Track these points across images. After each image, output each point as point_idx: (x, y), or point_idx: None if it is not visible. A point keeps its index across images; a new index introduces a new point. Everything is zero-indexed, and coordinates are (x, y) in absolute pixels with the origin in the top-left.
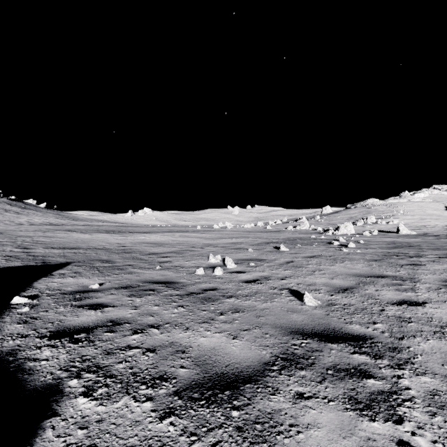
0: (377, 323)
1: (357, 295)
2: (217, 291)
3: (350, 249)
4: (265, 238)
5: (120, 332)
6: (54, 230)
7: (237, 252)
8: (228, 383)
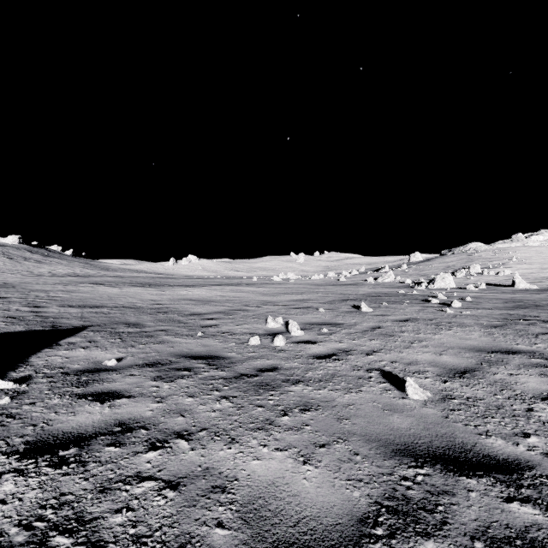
0: (530, 436)
1: (484, 383)
2: (278, 372)
3: (456, 310)
4: (339, 293)
5: (130, 445)
6: (78, 282)
7: (303, 313)
8: None
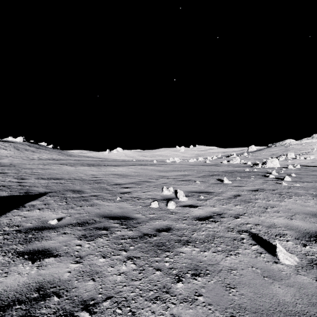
0: None
1: None
2: (171, 233)
3: (288, 183)
4: (207, 171)
5: None
6: (52, 163)
7: (186, 184)
8: None
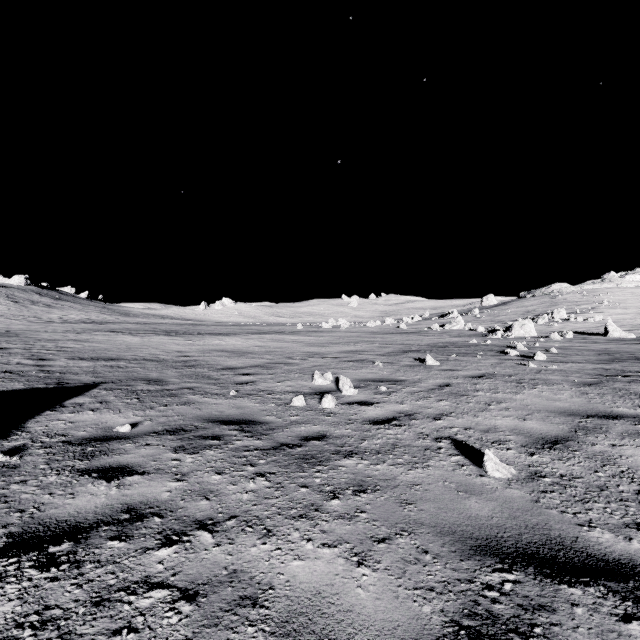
0: None
1: (581, 456)
2: (326, 442)
3: (540, 364)
4: (400, 343)
5: (139, 539)
6: (93, 330)
7: (357, 367)
8: None
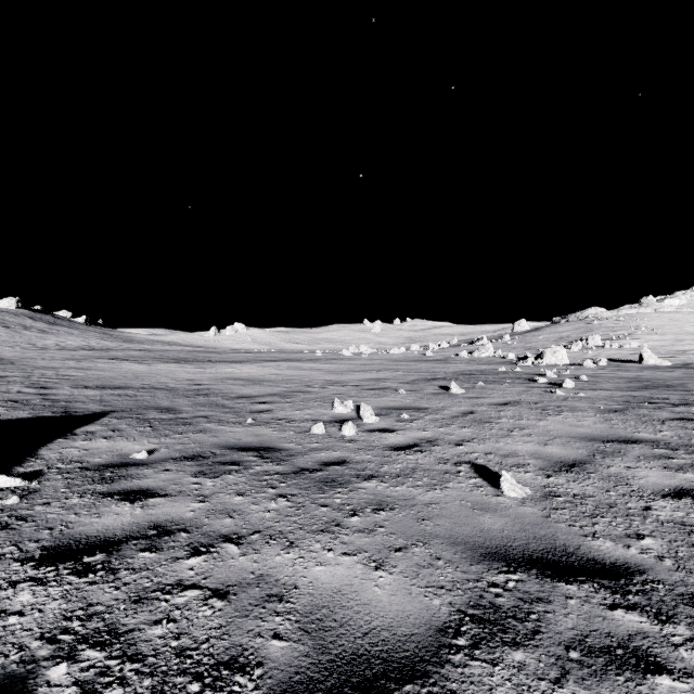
0: (644, 537)
1: (595, 477)
2: (347, 466)
3: (568, 391)
4: (425, 371)
5: (168, 550)
6: (95, 357)
7: (379, 395)
8: (367, 681)
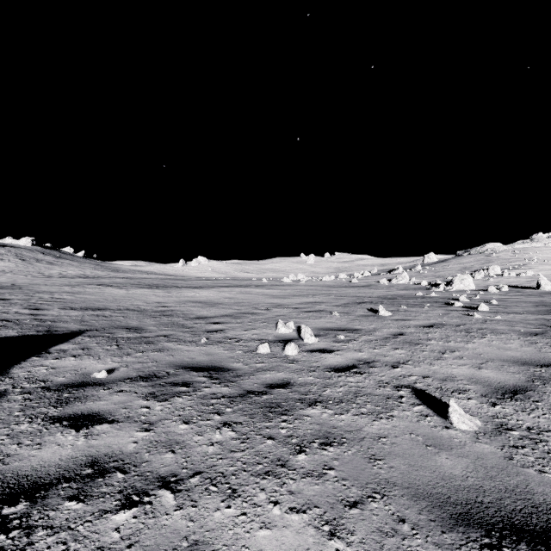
0: None
1: (544, 407)
2: (291, 389)
3: (484, 314)
4: (353, 296)
5: (97, 499)
6: (86, 284)
7: (316, 317)
8: None
